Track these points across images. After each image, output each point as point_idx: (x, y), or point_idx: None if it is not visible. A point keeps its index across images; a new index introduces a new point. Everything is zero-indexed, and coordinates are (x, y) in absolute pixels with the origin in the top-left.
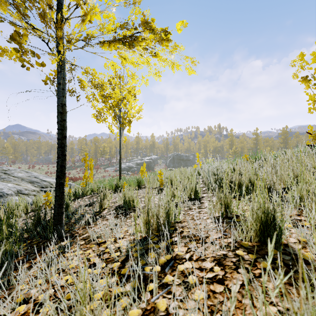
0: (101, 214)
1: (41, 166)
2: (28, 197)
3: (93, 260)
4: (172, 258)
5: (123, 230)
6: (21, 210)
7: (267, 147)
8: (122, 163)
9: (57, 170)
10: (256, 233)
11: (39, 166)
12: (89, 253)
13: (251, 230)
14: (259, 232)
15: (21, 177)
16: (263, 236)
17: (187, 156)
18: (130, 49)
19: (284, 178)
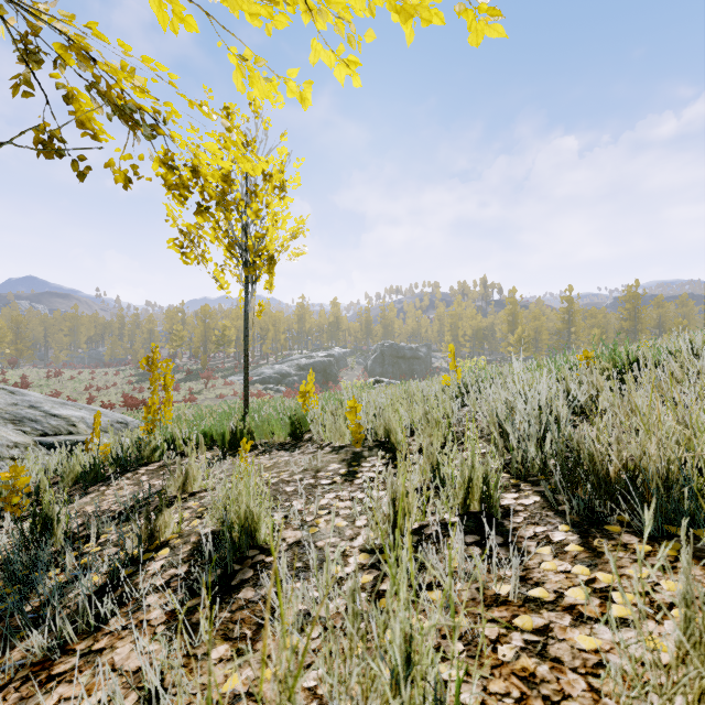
0: (138, 576)
1: (77, 371)
2: None
3: None
4: None
5: None
6: None
7: (593, 330)
8: (265, 364)
9: None
10: None
11: (74, 371)
12: None
13: None
14: None
15: None
16: None
17: (413, 349)
18: None
19: None
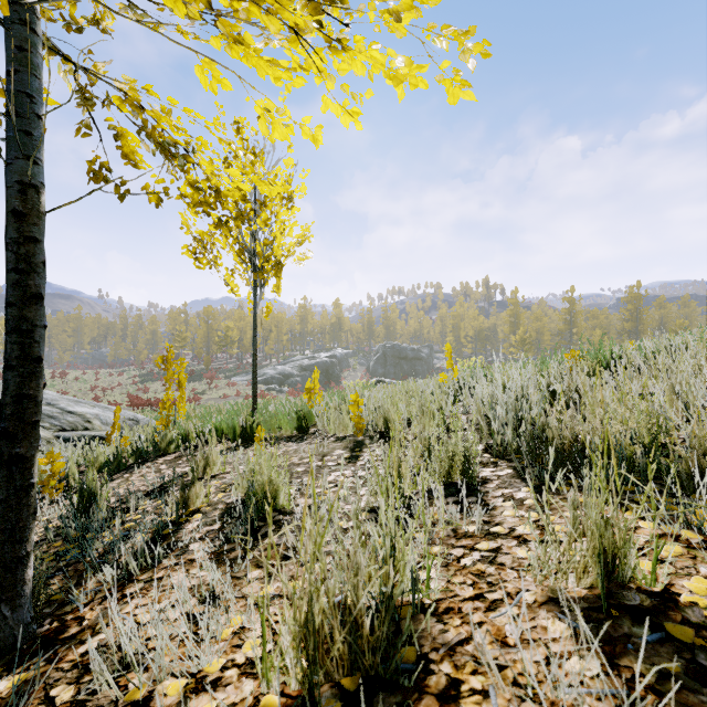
0: (179, 533)
1: (81, 372)
2: None
3: None
4: None
5: (228, 631)
6: None
7: (595, 331)
8: (268, 365)
9: (4, 412)
10: None
11: (78, 372)
12: None
13: None
14: None
15: None
16: None
17: (415, 349)
18: (258, 7)
19: None
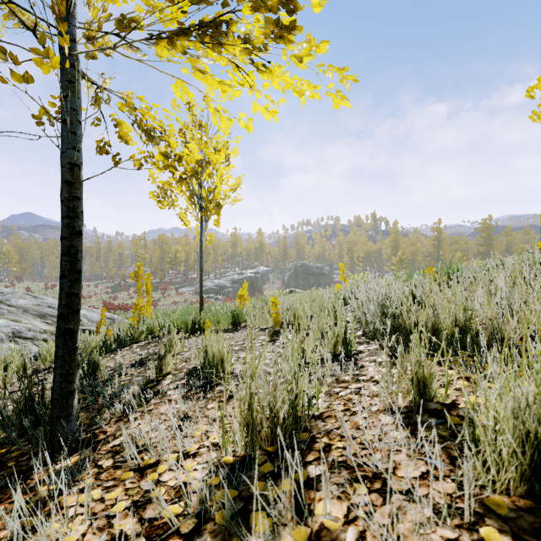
0: (158, 386)
1: None
2: (32, 344)
3: (118, 528)
4: (311, 538)
5: (198, 432)
6: (15, 371)
7: (456, 253)
8: (207, 279)
9: (61, 303)
10: (522, 474)
11: None
12: (115, 497)
13: (510, 466)
14: (529, 472)
15: (24, 307)
16: (540, 482)
17: (319, 267)
18: (214, 52)
19: (525, 317)
